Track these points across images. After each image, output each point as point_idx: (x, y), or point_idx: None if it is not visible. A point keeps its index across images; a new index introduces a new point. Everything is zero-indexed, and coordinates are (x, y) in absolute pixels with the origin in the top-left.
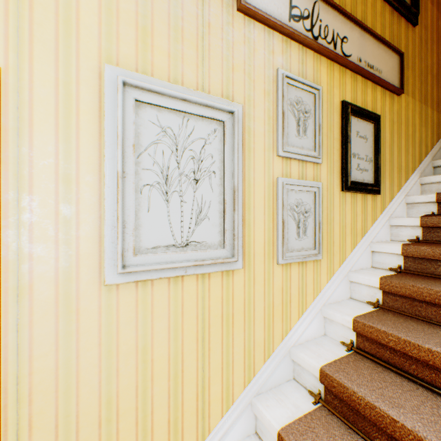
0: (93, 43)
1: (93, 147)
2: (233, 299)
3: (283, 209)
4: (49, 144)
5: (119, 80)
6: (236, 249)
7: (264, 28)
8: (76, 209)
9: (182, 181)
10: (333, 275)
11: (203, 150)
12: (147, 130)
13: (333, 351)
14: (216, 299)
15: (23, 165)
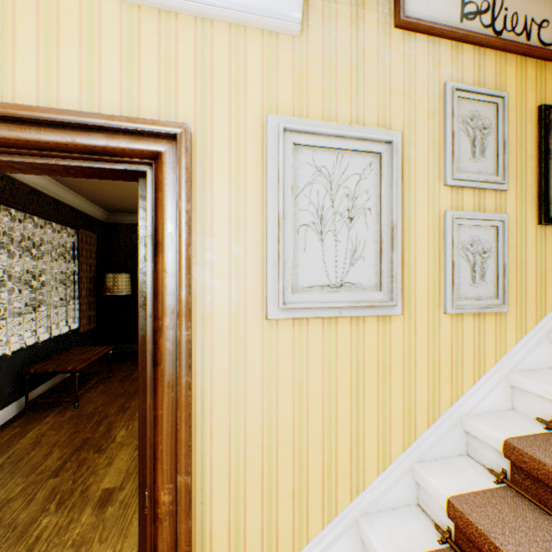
0: (257, 97)
1: (257, 193)
2: (390, 348)
3: (452, 249)
4: (224, 193)
5: (280, 127)
6: (394, 293)
7: (428, 38)
8: (243, 250)
9: (336, 220)
10: (525, 335)
11: (357, 186)
12: (303, 172)
13: (524, 426)
14: (371, 346)
15: (206, 212)
